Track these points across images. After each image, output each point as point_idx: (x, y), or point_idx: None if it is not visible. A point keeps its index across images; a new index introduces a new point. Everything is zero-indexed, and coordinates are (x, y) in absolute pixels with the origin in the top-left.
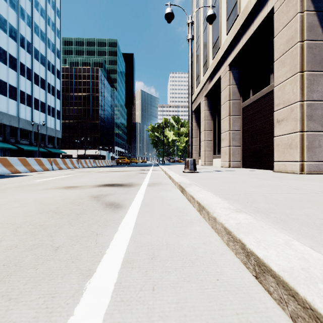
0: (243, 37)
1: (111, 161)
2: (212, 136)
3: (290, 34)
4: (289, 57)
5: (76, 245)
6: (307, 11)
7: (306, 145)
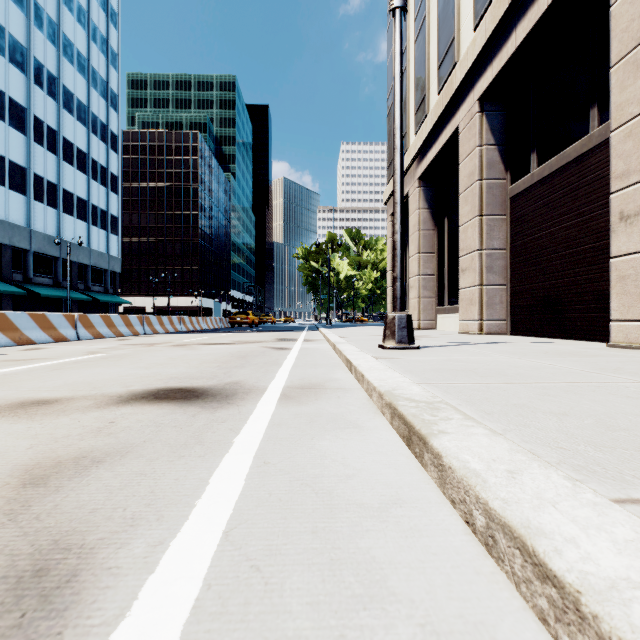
0: (517, 25)
1: (219, 320)
2: (435, 264)
3: None
4: None
5: None
6: None
7: None
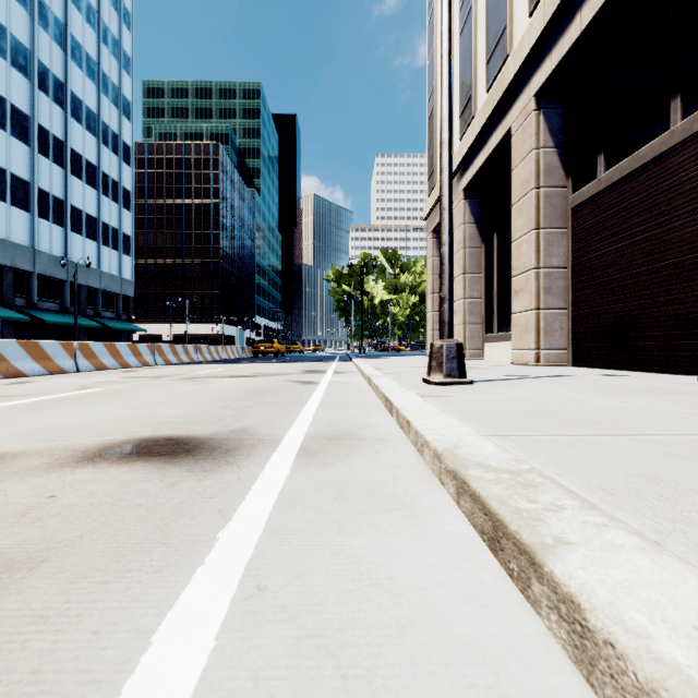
0: (582, 6)
1: (241, 349)
2: (482, 286)
3: None
4: None
5: None
6: None
7: None
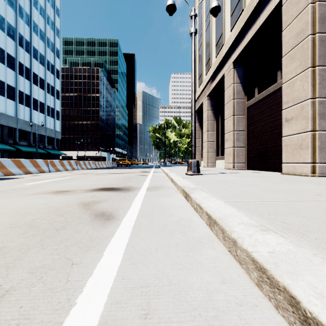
0: (248, 32)
1: (111, 163)
2: (215, 136)
3: (301, 27)
4: (300, 52)
5: (37, 286)
6: (319, 2)
7: (318, 145)
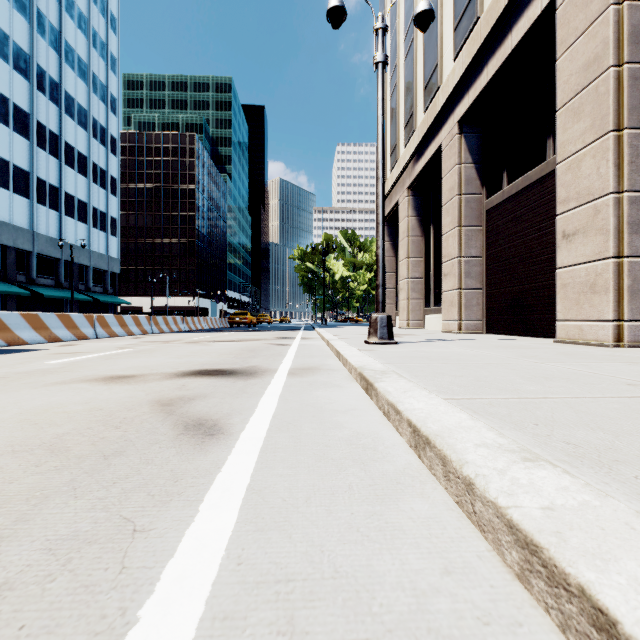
0: (488, 62)
1: (218, 320)
2: (422, 268)
3: (593, 51)
4: (591, 100)
5: (58, 580)
6: (629, 1)
7: (627, 286)
